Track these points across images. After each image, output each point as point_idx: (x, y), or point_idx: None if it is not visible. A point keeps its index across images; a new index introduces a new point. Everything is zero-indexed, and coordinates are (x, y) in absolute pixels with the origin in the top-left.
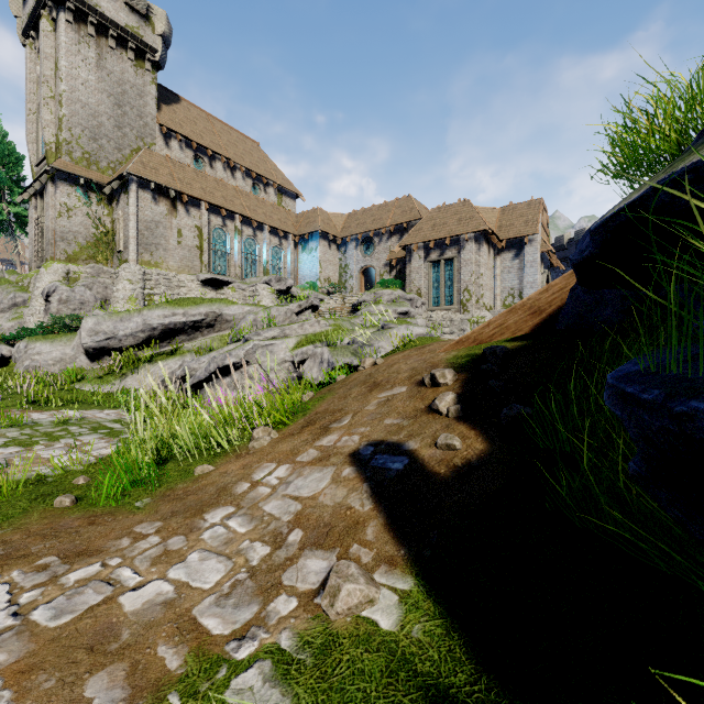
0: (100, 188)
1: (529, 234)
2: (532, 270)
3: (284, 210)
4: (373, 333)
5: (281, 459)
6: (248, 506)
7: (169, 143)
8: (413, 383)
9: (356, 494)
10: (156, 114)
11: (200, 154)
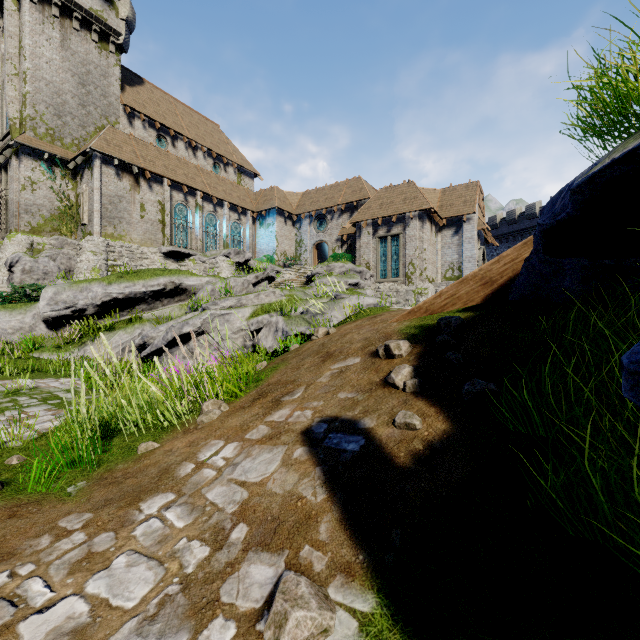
0: (64, 163)
1: (467, 213)
2: (470, 245)
3: (243, 188)
4: (326, 303)
5: (229, 435)
6: (189, 493)
7: (133, 122)
8: (366, 354)
9: (308, 480)
10: (120, 95)
11: (163, 134)
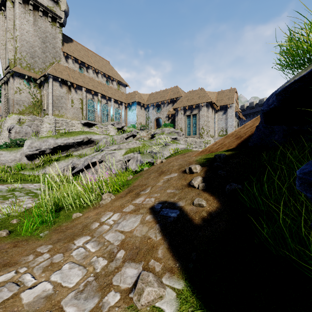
0: (35, 80)
1: (230, 104)
2: (231, 119)
3: (120, 92)
4: (161, 147)
5: (115, 210)
6: (97, 236)
7: (68, 60)
8: (180, 171)
9: (153, 230)
10: (61, 47)
11: (82, 66)
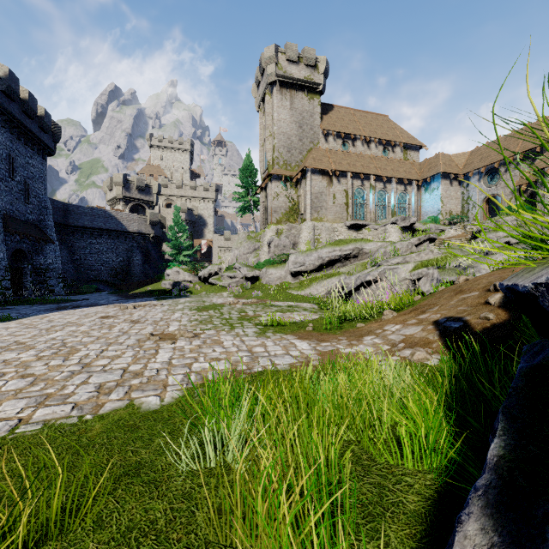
0: (291, 179)
1: None
2: None
3: (408, 162)
4: (476, 259)
5: (397, 323)
6: (381, 336)
7: (327, 139)
8: (484, 290)
9: (432, 334)
10: (320, 124)
11: (346, 140)
